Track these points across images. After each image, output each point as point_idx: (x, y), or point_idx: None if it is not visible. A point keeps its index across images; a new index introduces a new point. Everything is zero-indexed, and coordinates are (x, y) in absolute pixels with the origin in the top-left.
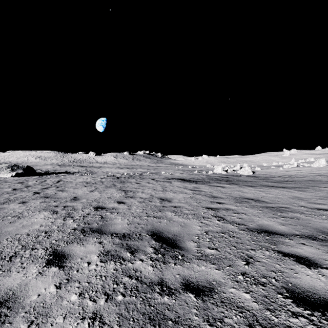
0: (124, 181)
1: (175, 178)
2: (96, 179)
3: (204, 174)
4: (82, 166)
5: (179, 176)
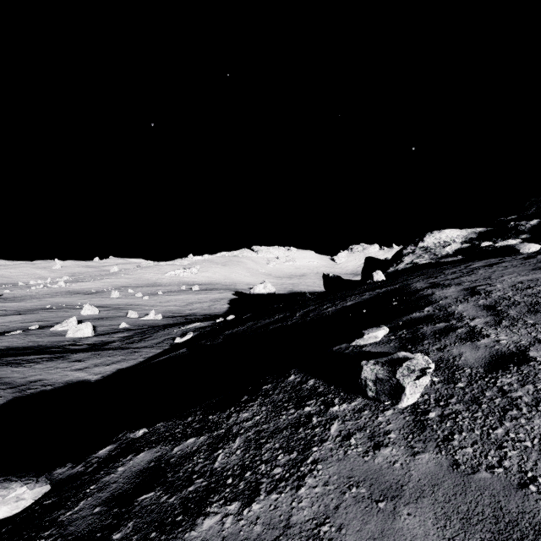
0: None
1: None
2: None
3: None
4: None
5: None
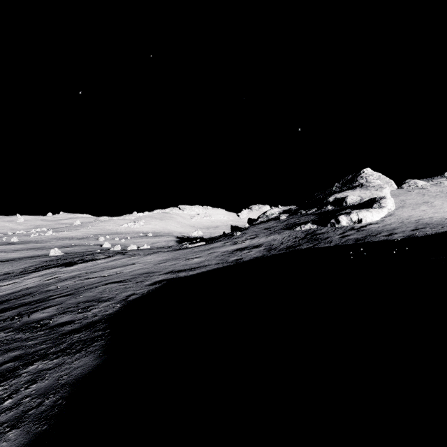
0: None
1: None
2: None
3: None
4: None
5: None
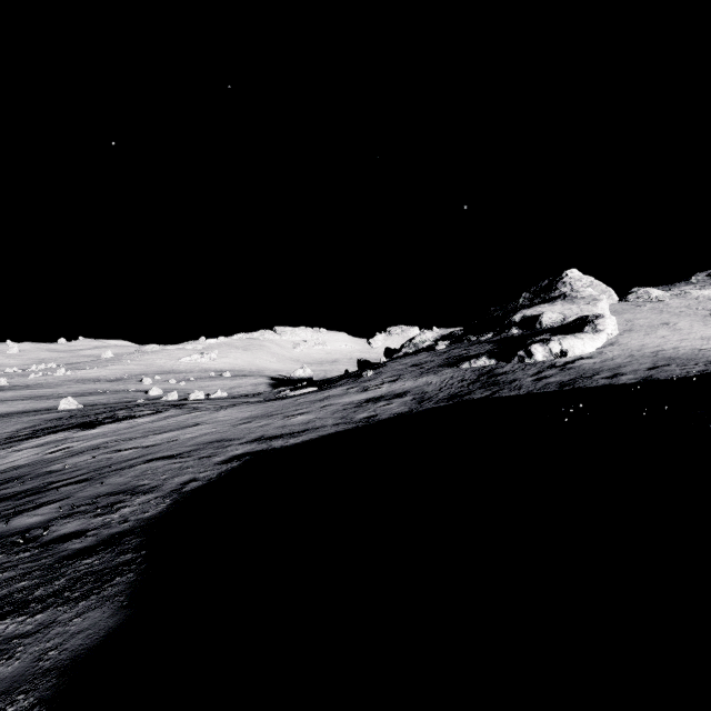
0: None
1: None
2: None
3: None
4: None
5: None
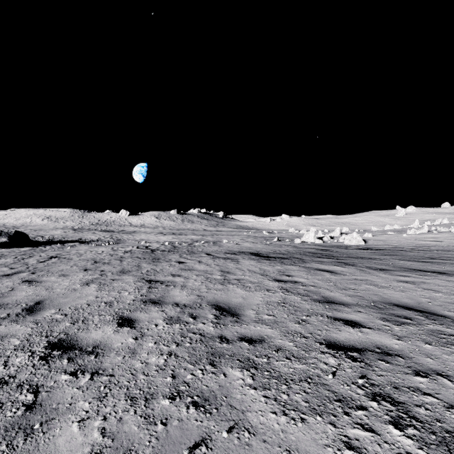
0: (159, 257)
1: (243, 252)
2: (116, 253)
3: (289, 244)
4: (107, 230)
5: (250, 247)
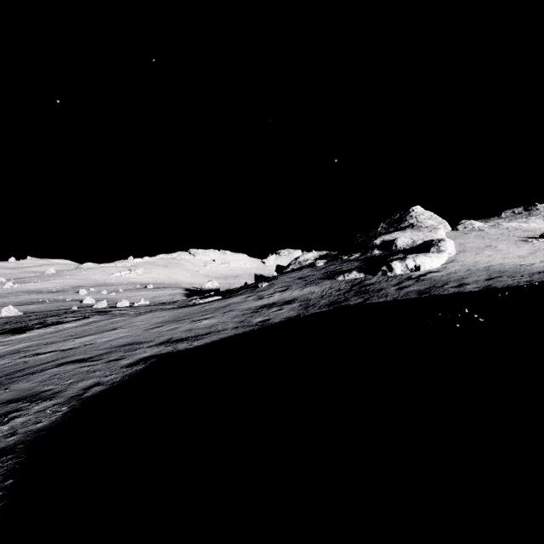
0: None
1: None
2: None
3: None
4: None
5: None
